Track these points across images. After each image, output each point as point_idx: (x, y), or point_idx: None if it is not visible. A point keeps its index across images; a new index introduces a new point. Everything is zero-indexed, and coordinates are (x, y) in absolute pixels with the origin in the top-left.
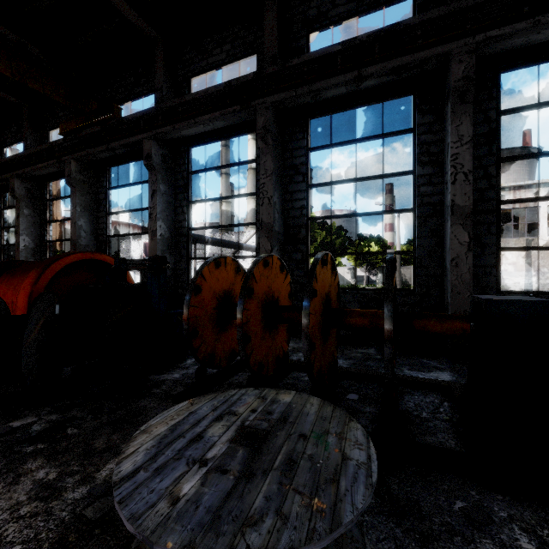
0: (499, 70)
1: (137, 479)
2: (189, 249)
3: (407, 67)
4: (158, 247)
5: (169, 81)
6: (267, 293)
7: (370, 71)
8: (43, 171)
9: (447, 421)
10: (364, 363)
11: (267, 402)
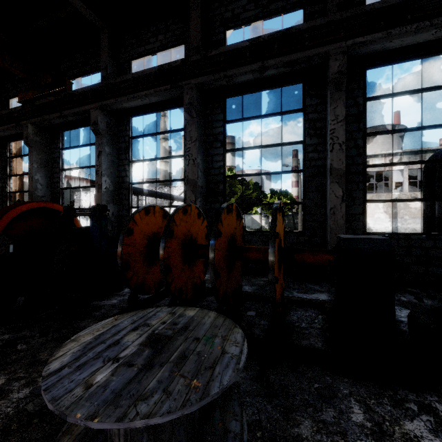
0: (365, 67)
1: (62, 374)
2: (129, 199)
3: (298, 61)
4: (103, 198)
5: (113, 62)
6: (186, 234)
7: (270, 63)
8: (4, 133)
9: (319, 329)
10: (264, 288)
11: (175, 316)
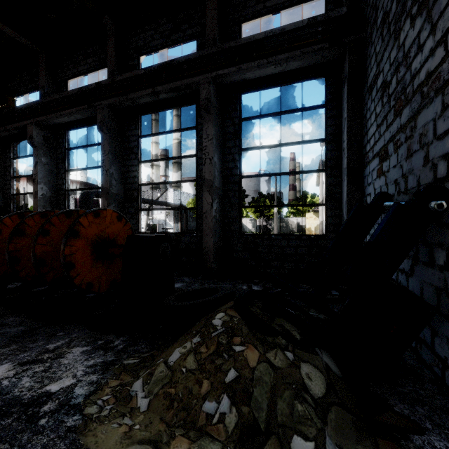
0: (240, 92)
1: None
2: (66, 205)
3: (180, 88)
4: (39, 203)
5: (51, 81)
6: None
7: (159, 89)
8: None
9: None
10: None
11: None
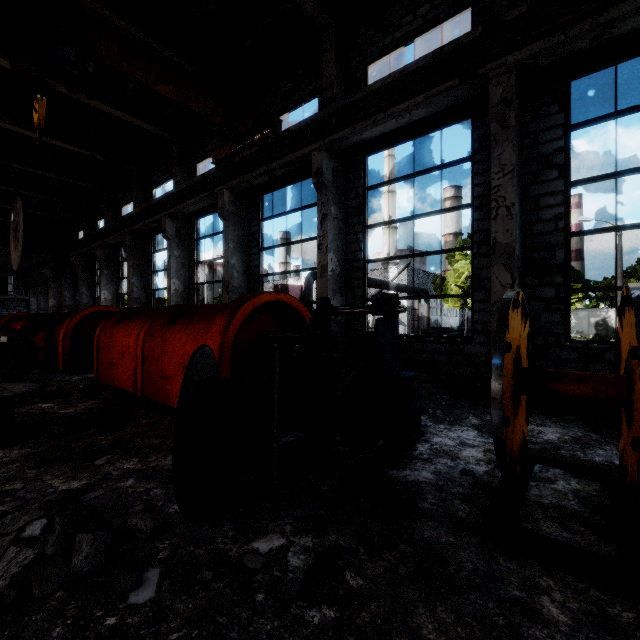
0: None
1: None
2: (365, 287)
3: None
4: (329, 286)
5: (340, 74)
6: None
7: None
8: (193, 208)
9: None
10: None
11: None
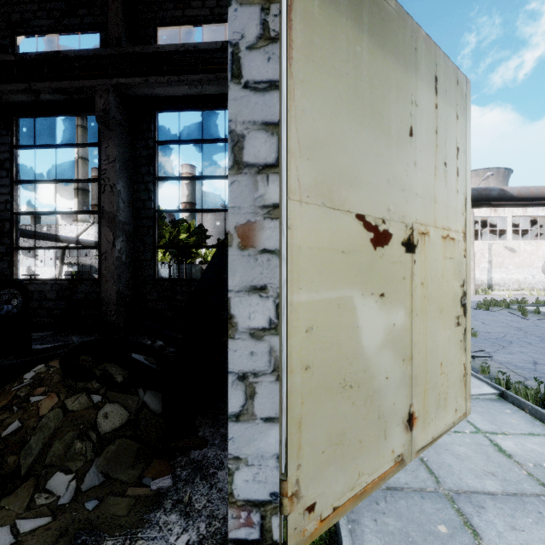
0: (155, 110)
1: None
2: None
3: (70, 91)
4: None
5: None
6: None
7: (38, 87)
8: None
9: None
10: None
11: None
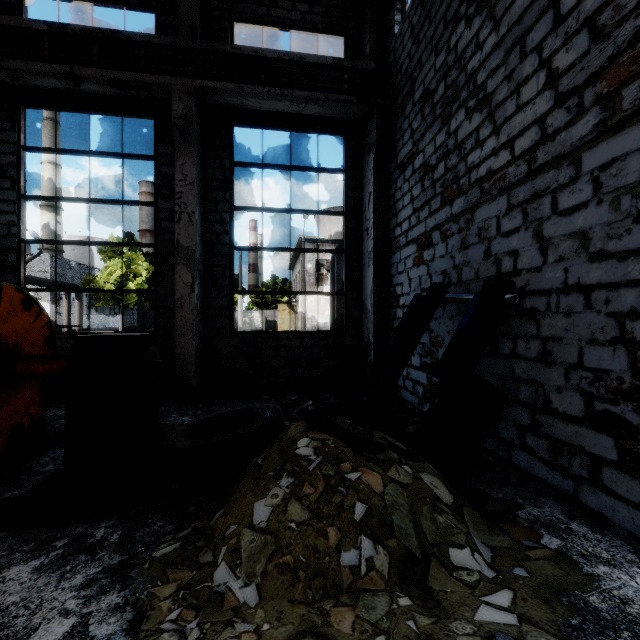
0: (233, 123)
1: None
2: None
3: (132, 85)
4: None
5: None
6: None
7: (85, 73)
8: None
9: None
10: (53, 422)
11: None
